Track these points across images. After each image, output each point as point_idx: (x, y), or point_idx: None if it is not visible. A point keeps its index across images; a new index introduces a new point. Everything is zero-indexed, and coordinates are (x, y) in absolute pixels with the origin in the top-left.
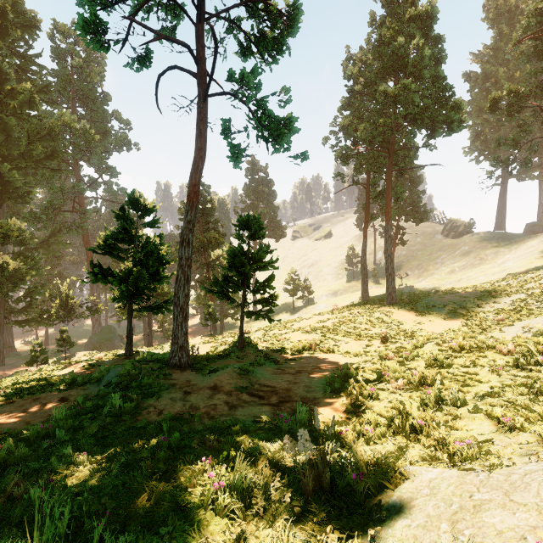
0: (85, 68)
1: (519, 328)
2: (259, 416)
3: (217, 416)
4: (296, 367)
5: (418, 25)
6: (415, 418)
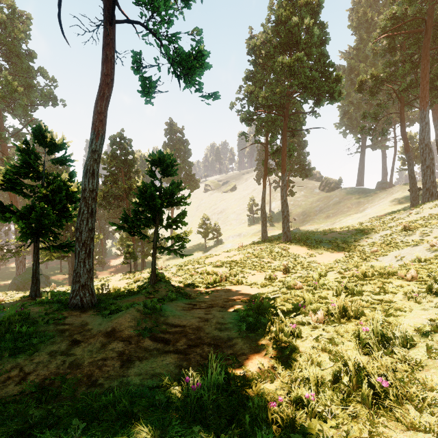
0: (8, 23)
1: (392, 257)
2: (159, 373)
3: (101, 379)
4: (208, 301)
5: (308, 11)
6: (371, 374)
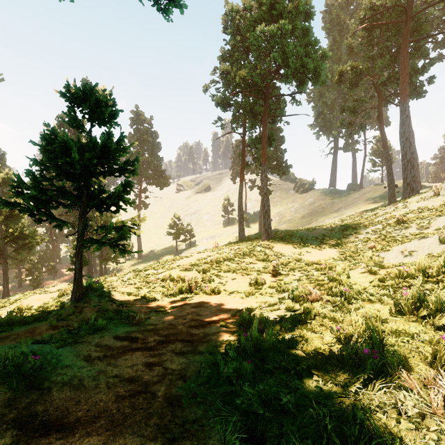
0: None
1: (397, 253)
2: None
3: None
4: (162, 328)
5: None
6: None
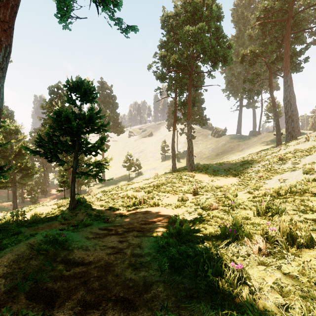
0: None
1: (276, 180)
2: None
3: None
4: (125, 224)
5: None
6: None
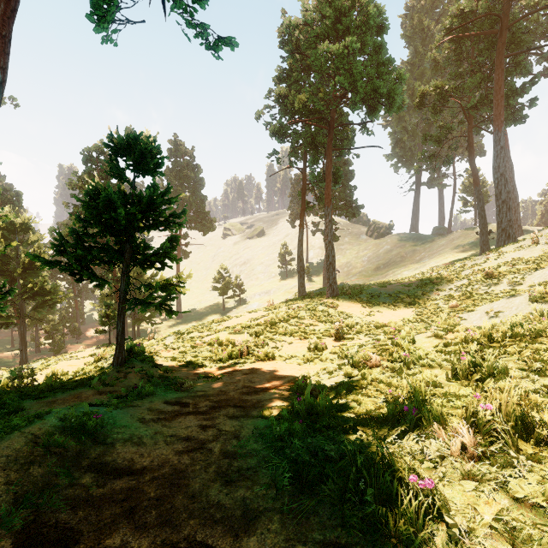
0: None
1: (482, 314)
2: None
3: None
4: (213, 394)
5: None
6: None
